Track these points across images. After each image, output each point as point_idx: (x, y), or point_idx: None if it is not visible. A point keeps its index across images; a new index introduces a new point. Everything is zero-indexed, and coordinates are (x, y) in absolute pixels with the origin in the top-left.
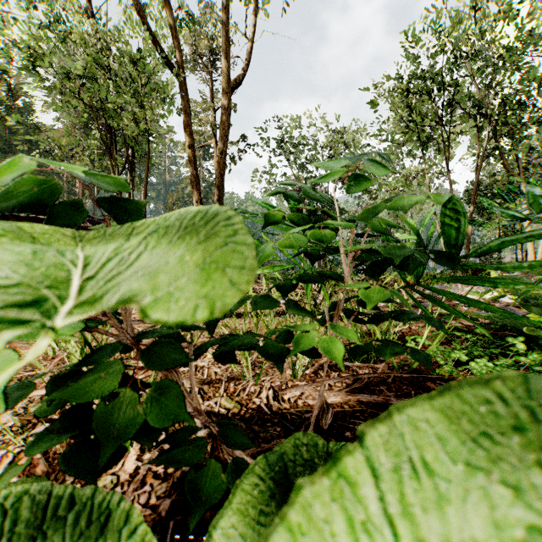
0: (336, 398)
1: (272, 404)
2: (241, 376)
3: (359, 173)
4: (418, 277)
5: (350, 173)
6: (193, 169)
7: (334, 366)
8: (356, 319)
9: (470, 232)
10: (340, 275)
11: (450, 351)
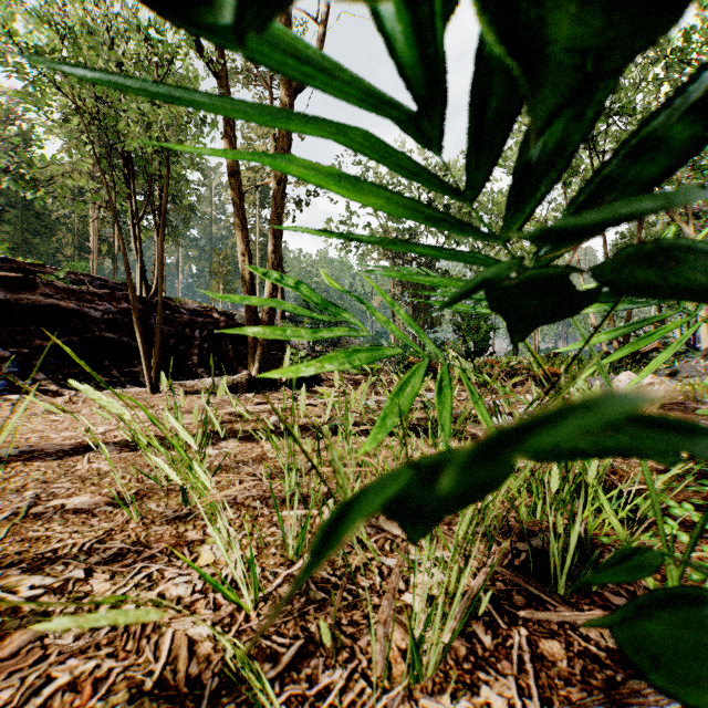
0: None
1: None
2: (252, 697)
3: None
4: None
5: None
6: (237, 207)
7: (504, 597)
8: None
9: None
10: None
11: None
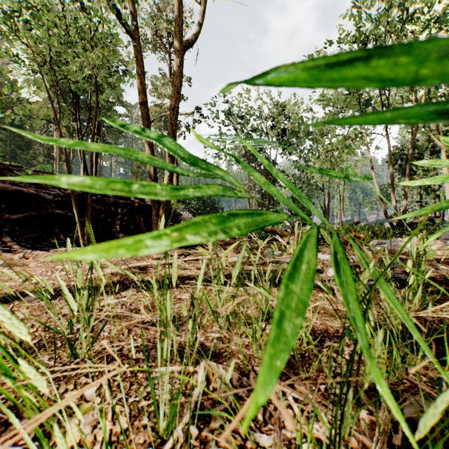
0: None
1: None
2: None
3: None
4: None
5: None
6: (146, 126)
7: None
8: None
9: (407, 188)
10: None
11: None
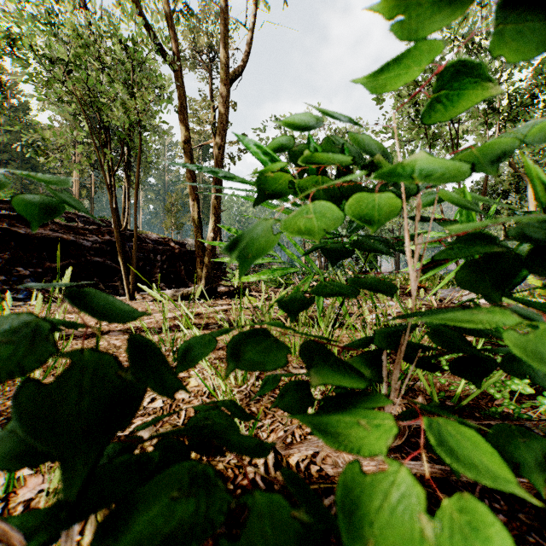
0: (368, 465)
1: (272, 477)
2: None
3: (468, 60)
4: (512, 287)
5: (444, 63)
6: None
7: None
8: (418, 361)
9: None
10: (392, 285)
11: (506, 380)
